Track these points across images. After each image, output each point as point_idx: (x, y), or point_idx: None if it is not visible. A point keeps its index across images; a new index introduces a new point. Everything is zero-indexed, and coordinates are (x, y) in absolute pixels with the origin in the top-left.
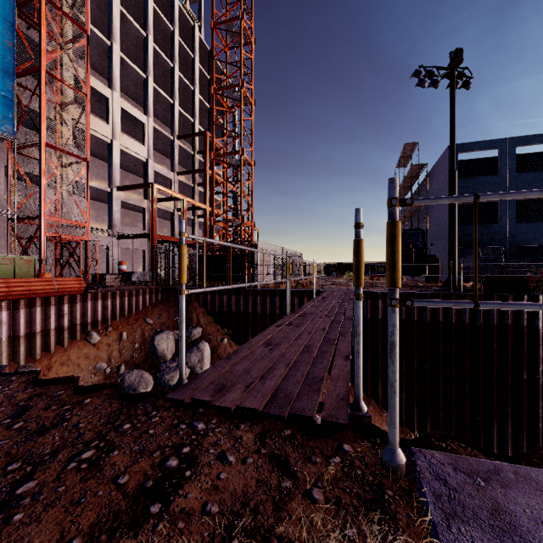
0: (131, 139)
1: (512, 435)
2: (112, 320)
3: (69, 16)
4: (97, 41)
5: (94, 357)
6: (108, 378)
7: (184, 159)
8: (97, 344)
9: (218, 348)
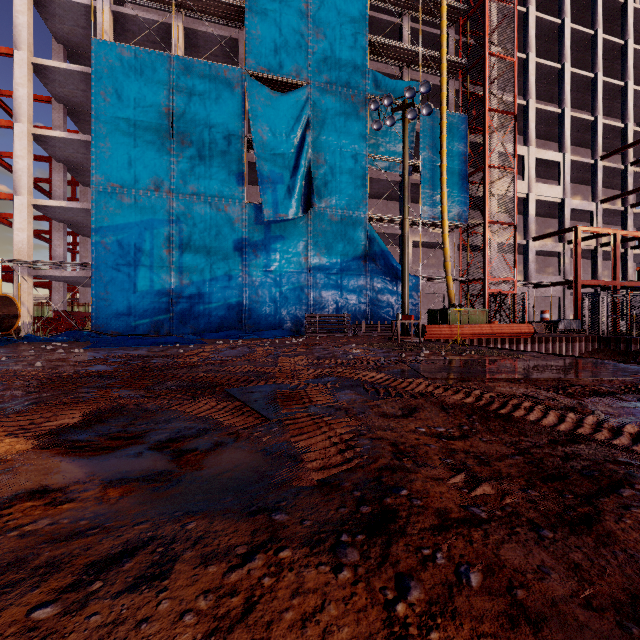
0: (545, 185)
1: None
2: None
3: (502, 111)
4: None
5: None
6: None
7: (607, 178)
8: None
9: None
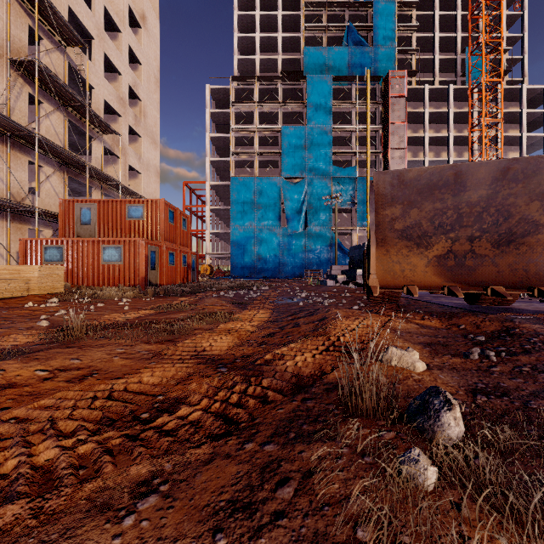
0: None
1: None
2: None
3: None
4: (418, 161)
5: None
6: None
7: None
8: None
9: None
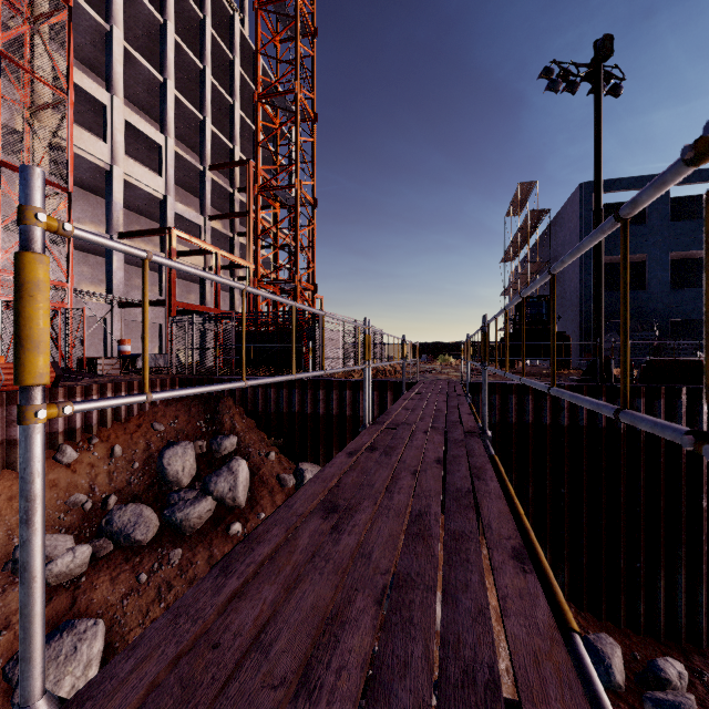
0: (140, 166)
1: (686, 589)
2: (100, 426)
3: None
4: (89, 24)
5: (67, 485)
6: (87, 518)
7: (220, 199)
8: (74, 464)
9: (261, 466)
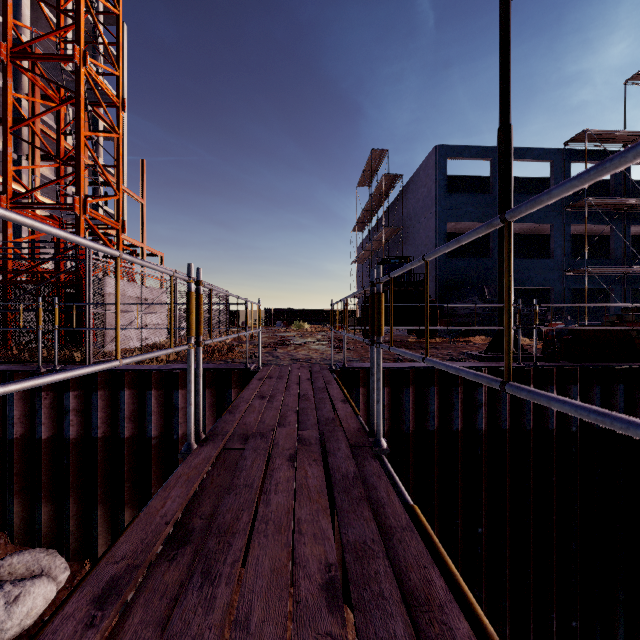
0: None
1: None
2: None
3: None
4: None
5: None
6: None
7: None
8: None
9: None
